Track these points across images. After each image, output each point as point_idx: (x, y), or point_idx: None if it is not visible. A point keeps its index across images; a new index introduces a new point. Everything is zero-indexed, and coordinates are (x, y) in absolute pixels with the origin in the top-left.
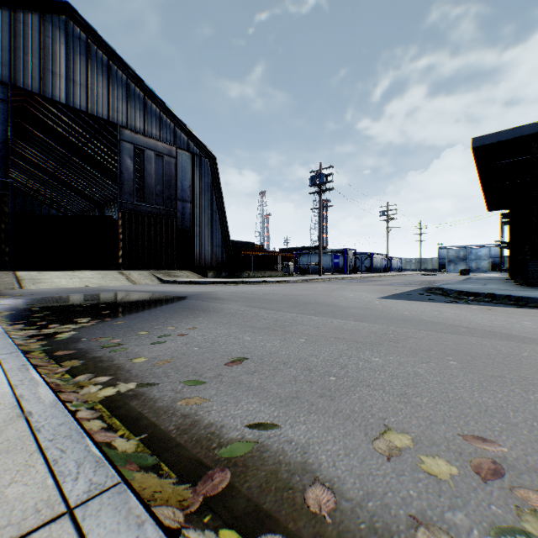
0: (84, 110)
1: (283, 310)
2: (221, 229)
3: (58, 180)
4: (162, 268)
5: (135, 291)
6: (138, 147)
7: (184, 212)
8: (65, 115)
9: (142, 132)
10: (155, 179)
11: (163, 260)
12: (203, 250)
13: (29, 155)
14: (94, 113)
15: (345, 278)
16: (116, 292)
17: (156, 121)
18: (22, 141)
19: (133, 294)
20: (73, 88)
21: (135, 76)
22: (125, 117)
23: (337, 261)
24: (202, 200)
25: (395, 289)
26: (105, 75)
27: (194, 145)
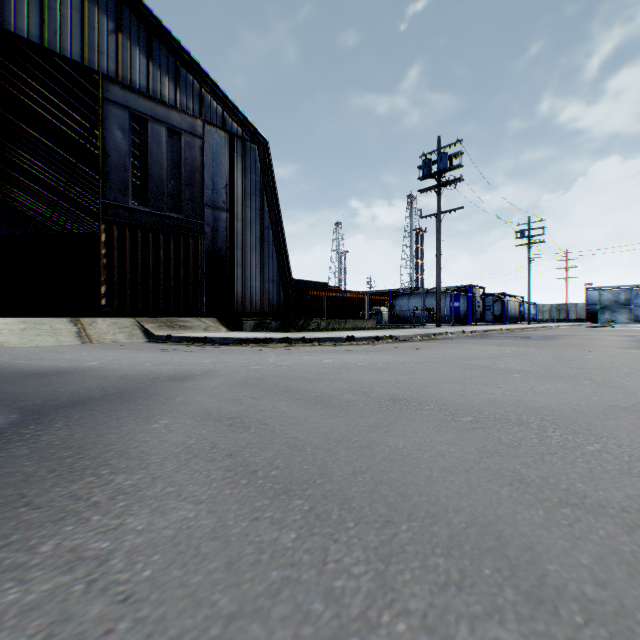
0: (36, 42)
1: None
2: (277, 256)
3: (70, 201)
4: (179, 315)
5: None
6: (136, 114)
7: (217, 226)
8: (53, 94)
9: (144, 91)
10: (168, 170)
11: (180, 301)
12: (247, 288)
13: (28, 167)
14: (55, 50)
15: (488, 332)
16: None
17: (169, 76)
18: (15, 146)
19: None
20: (14, 1)
21: None
22: (114, 63)
23: (456, 306)
24: (246, 209)
25: None
26: None
27: (233, 120)
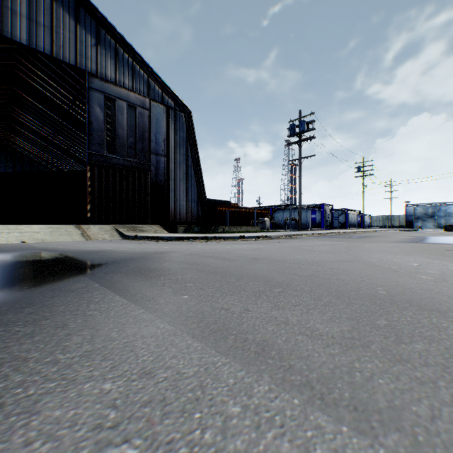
0: (48, 54)
1: (390, 409)
2: (196, 184)
3: (55, 145)
4: (135, 223)
5: (55, 250)
6: (108, 96)
7: (158, 166)
8: (49, 77)
9: (113, 81)
10: (128, 131)
11: (136, 214)
12: (177, 205)
13: (27, 123)
14: (60, 58)
15: (330, 234)
16: (23, 252)
17: (129, 71)
18: (19, 109)
19: (27, 258)
20: (36, 29)
21: (106, 23)
22: (95, 64)
23: (314, 217)
24: (177, 154)
25: (449, 250)
26: (72, 18)
27: (169, 97)
